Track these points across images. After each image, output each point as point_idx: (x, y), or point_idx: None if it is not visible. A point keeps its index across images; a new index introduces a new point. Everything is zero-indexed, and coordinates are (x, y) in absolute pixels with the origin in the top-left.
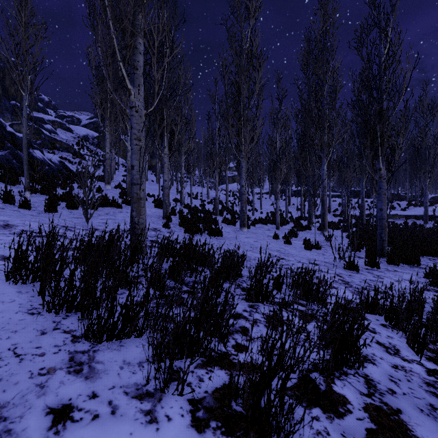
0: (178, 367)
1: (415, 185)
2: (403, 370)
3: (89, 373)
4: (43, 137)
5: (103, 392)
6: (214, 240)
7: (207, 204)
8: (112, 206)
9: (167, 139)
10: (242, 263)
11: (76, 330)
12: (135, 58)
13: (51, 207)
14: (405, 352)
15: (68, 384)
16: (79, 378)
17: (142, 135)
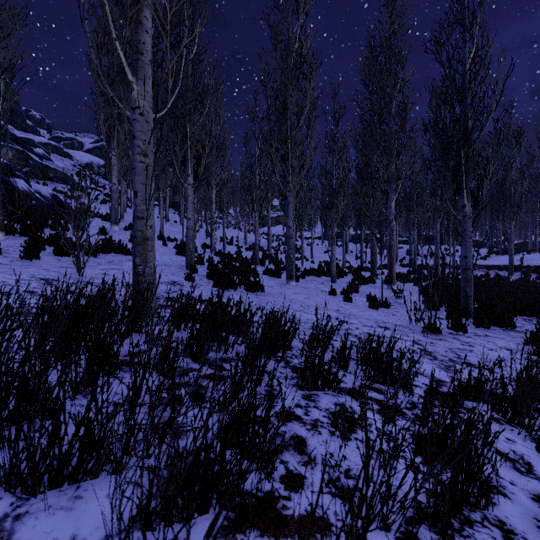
0: (180, 539)
1: (497, 229)
2: None
3: None
4: (31, 163)
5: None
6: (253, 297)
7: (244, 251)
8: (118, 252)
9: (191, 165)
10: (293, 332)
11: None
12: (139, 38)
13: (30, 252)
14: None
15: None
16: None
17: (150, 149)
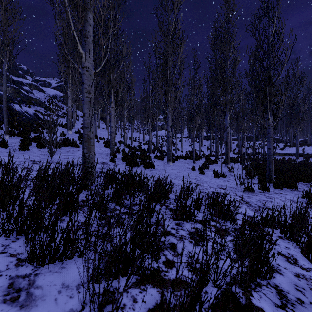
0: (114, 287)
1: (289, 132)
2: (304, 279)
3: (26, 300)
4: (22, 95)
5: None
6: (148, 171)
7: (143, 145)
8: (72, 146)
9: (113, 97)
10: (170, 189)
11: (22, 253)
12: (86, 29)
13: (24, 146)
14: (302, 261)
15: None
16: (14, 307)
17: (92, 89)
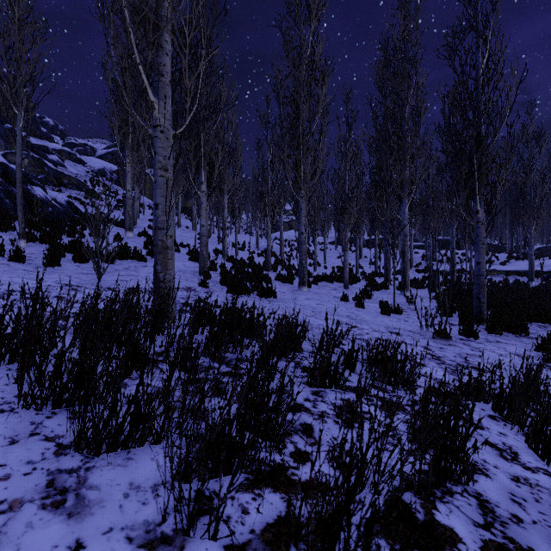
0: (211, 490)
1: (517, 233)
2: (527, 484)
3: (76, 506)
4: (46, 170)
5: (94, 539)
6: (265, 303)
7: (256, 256)
8: (134, 258)
9: (205, 173)
10: (303, 334)
11: (64, 436)
12: (159, 61)
13: (52, 259)
14: (526, 457)
15: (38, 527)
16: (59, 515)
17: (170, 164)
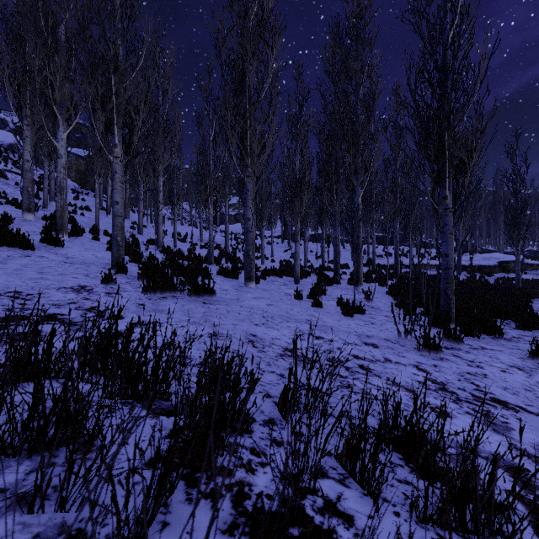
0: None
1: None
2: None
3: None
4: None
5: None
6: (198, 306)
7: (199, 248)
8: (14, 245)
9: (120, 133)
10: None
11: None
12: None
13: None
14: None
15: None
16: None
17: None
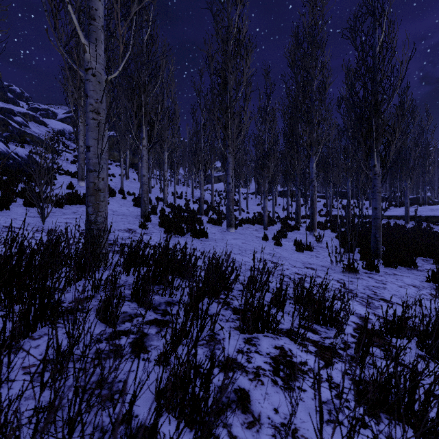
0: None
1: (395, 187)
2: None
3: None
4: (10, 129)
5: None
6: (198, 242)
7: (191, 203)
8: (83, 204)
9: (146, 130)
10: (235, 278)
11: None
12: (91, 4)
13: (1, 203)
14: None
15: None
16: None
17: (102, 107)
